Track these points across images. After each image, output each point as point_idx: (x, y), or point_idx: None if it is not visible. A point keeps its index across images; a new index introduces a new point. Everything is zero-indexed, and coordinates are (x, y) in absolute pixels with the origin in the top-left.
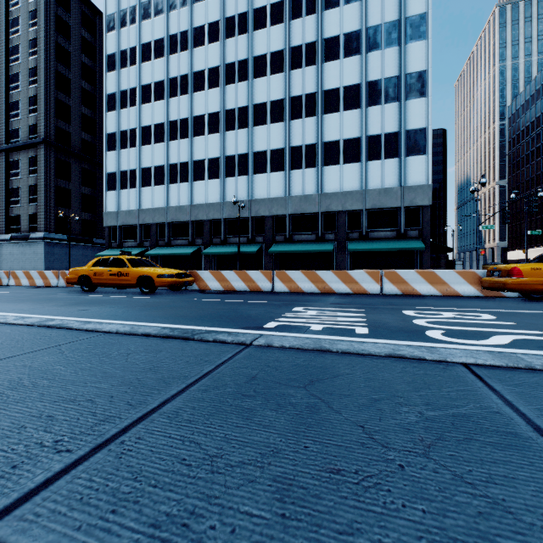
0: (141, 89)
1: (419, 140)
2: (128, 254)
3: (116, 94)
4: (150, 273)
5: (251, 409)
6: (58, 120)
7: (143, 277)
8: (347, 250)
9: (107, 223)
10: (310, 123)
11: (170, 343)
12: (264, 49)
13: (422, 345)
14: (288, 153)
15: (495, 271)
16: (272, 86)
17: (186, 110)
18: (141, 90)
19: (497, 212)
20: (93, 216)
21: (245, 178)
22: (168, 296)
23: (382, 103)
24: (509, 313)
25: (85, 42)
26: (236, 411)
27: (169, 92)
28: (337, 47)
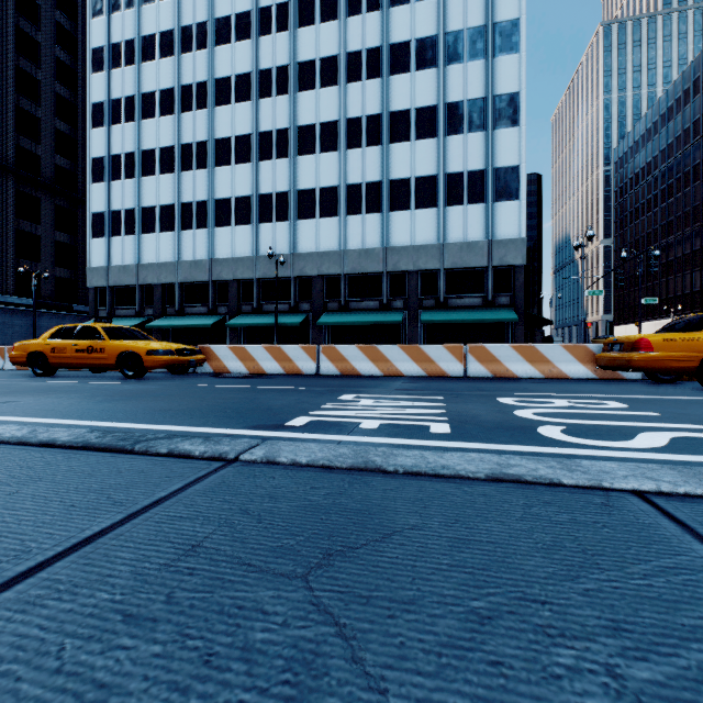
0: (141, 98)
1: (511, 181)
2: (107, 321)
3: (105, 104)
4: (137, 348)
5: (109, 688)
6: (19, 136)
7: (127, 354)
8: (420, 322)
9: (92, 283)
10: (373, 154)
11: (77, 460)
12: (311, 53)
13: (538, 451)
14: (343, 192)
15: (615, 343)
16: (322, 102)
17: (204, 130)
18: (141, 100)
19: (608, 273)
20: (73, 274)
21: (286, 225)
22: (161, 381)
23: (464, 132)
24: (641, 400)
25: (60, 30)
26: (52, 702)
27: (181, 104)
28: (407, 57)
